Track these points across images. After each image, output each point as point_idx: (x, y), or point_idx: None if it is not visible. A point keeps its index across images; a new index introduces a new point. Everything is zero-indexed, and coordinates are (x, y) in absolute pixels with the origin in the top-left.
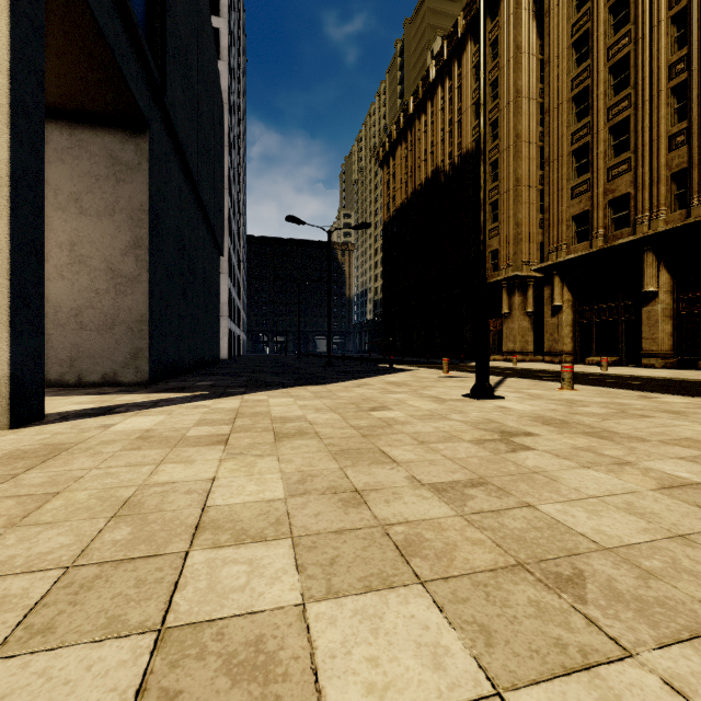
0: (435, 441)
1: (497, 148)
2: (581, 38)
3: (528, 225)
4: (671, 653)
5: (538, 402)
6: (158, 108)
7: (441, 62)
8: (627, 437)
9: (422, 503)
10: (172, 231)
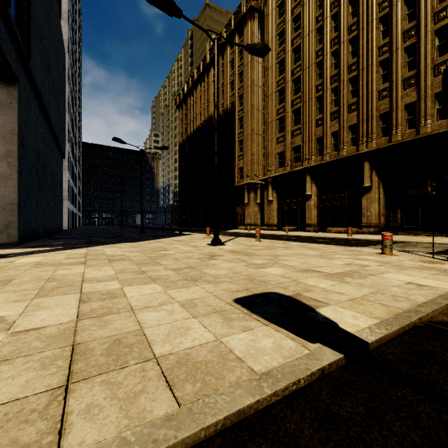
0: (182, 259)
1: (242, 110)
2: (281, 61)
3: (257, 155)
4: (207, 285)
5: (239, 246)
6: (23, 68)
7: (213, 54)
8: (256, 255)
9: (165, 272)
10: (32, 145)
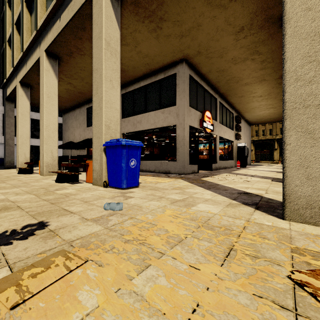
0: None
1: None
2: None
3: None
4: None
5: None
6: None
7: None
8: None
9: None
10: None
